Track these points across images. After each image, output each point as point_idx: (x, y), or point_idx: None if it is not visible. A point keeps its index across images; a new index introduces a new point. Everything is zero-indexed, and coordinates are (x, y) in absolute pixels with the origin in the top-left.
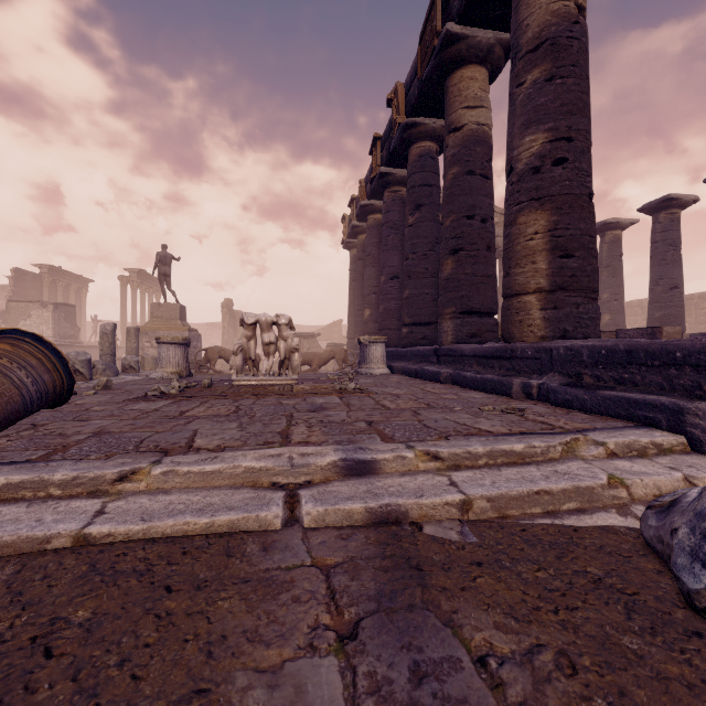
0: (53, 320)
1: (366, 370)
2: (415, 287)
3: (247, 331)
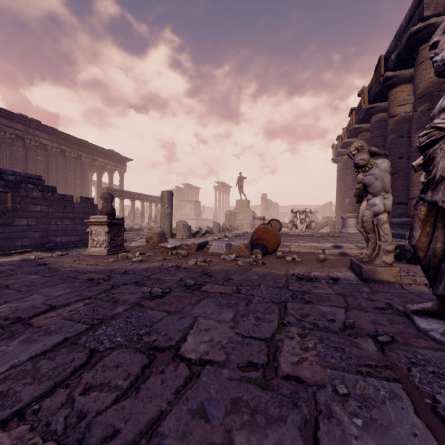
0: (194, 208)
1: (345, 230)
2: None
3: (294, 214)
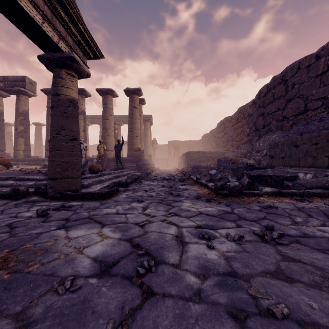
0: None
1: None
2: None
3: None
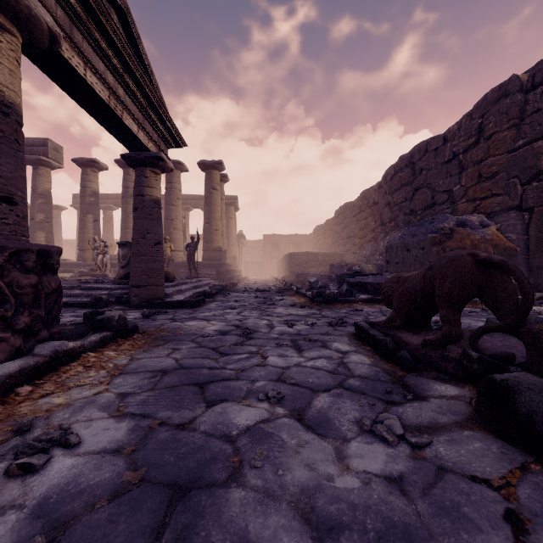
0: None
1: None
2: None
3: None
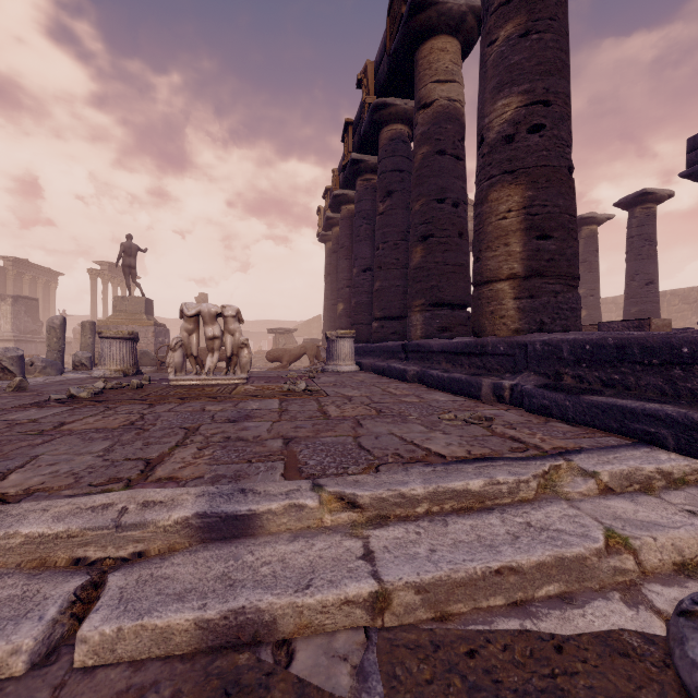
0: (12, 314)
1: (333, 367)
2: (385, 278)
3: (188, 324)
